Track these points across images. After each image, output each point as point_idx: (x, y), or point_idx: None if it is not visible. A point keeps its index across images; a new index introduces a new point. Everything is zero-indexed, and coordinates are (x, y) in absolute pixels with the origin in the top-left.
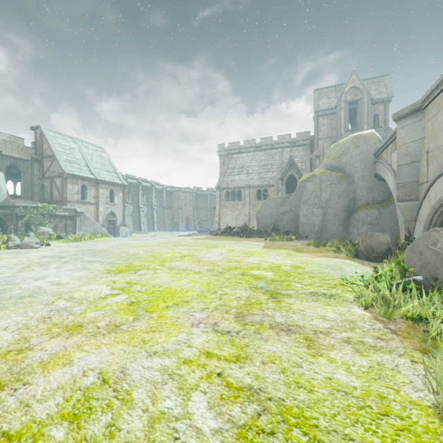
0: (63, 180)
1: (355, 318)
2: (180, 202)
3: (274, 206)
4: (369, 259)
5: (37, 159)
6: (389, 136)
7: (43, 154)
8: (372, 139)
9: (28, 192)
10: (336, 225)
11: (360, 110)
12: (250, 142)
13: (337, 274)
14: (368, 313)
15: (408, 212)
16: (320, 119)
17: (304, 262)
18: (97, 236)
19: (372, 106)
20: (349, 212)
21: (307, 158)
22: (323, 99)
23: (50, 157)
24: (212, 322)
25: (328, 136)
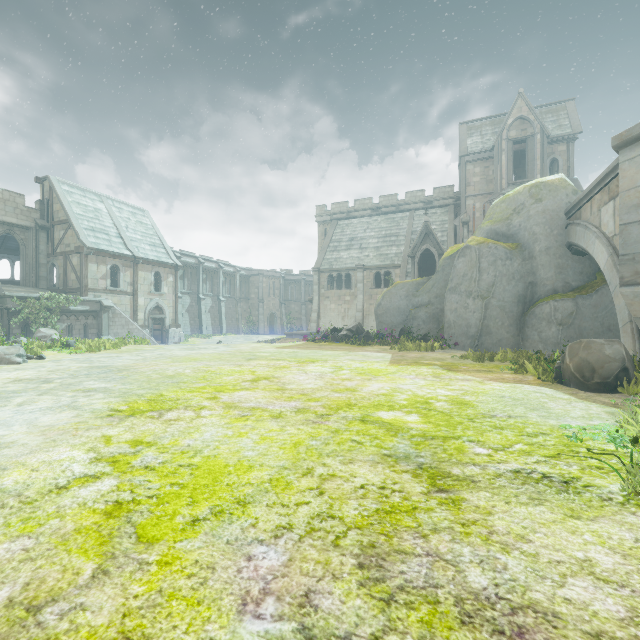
0: (82, 257)
1: None
2: (260, 291)
3: (403, 296)
4: (585, 386)
5: (44, 226)
6: (597, 179)
7: (53, 219)
8: (561, 188)
9: (30, 276)
10: (505, 325)
11: (530, 152)
12: (365, 202)
13: (544, 420)
14: None
15: None
16: (470, 167)
17: (469, 392)
18: (127, 343)
19: (548, 146)
20: (526, 304)
21: (450, 226)
22: (474, 137)
23: (63, 223)
24: (299, 592)
25: (481, 191)
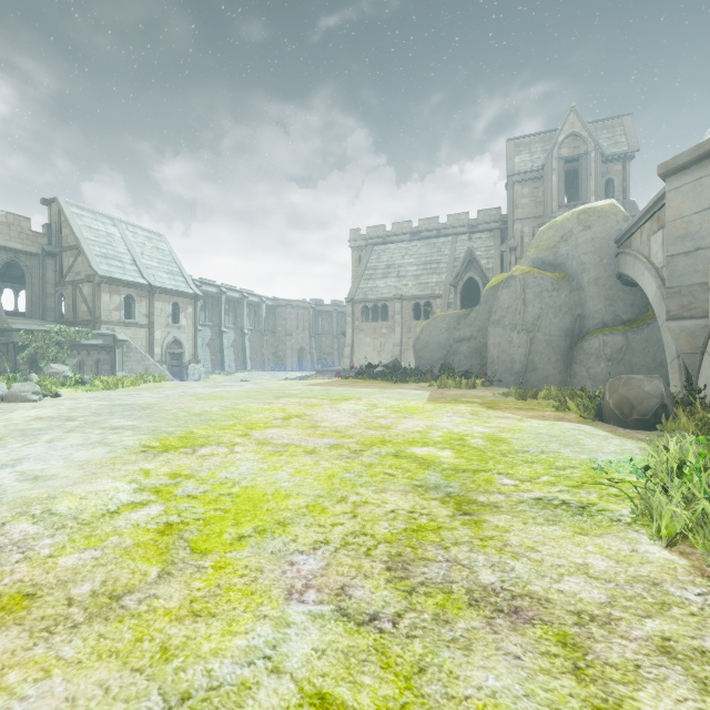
0: (94, 287)
1: (656, 573)
2: (288, 324)
3: (444, 330)
4: (625, 423)
5: (51, 252)
6: (646, 206)
7: (62, 245)
8: (611, 215)
9: (36, 307)
10: (551, 361)
11: (583, 172)
12: (403, 225)
13: (575, 455)
14: (678, 556)
15: (687, 338)
16: (518, 187)
17: (506, 430)
18: (146, 380)
19: (603, 165)
20: (573, 339)
21: (496, 252)
22: (522, 154)
23: (73, 249)
24: (336, 586)
25: (530, 214)
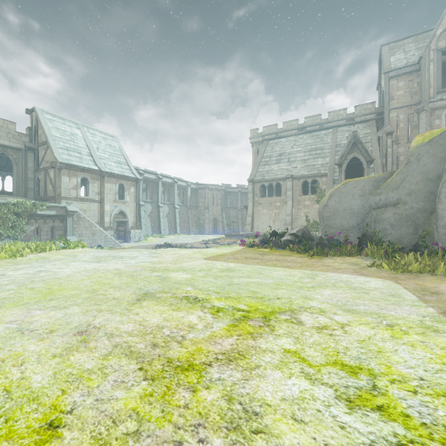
0: (56, 171)
1: None
2: (206, 201)
3: (357, 195)
4: None
5: (30, 147)
6: None
7: (38, 142)
8: None
9: (21, 188)
10: None
11: None
12: (292, 123)
13: None
14: None
15: None
16: (393, 82)
17: None
18: (47, 248)
19: None
20: None
21: (373, 137)
22: (397, 54)
23: (44, 144)
24: None
25: (405, 103)
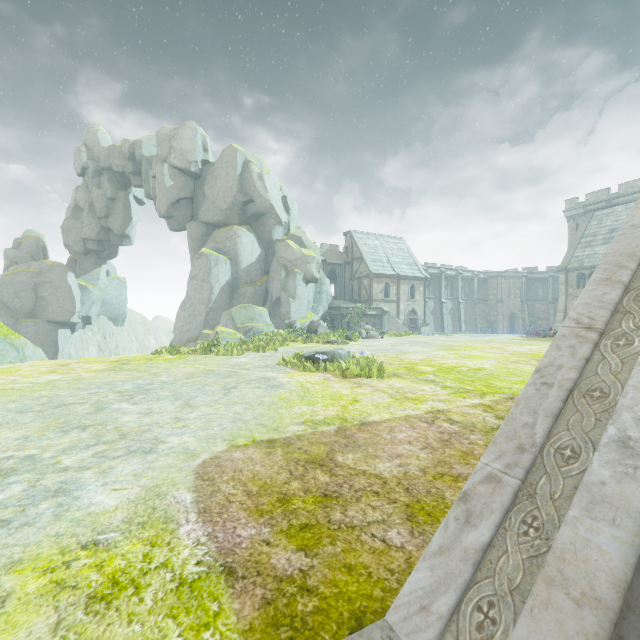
0: (370, 280)
1: None
2: (499, 292)
3: None
4: None
5: (348, 262)
6: None
7: (352, 257)
8: None
9: (341, 294)
10: None
11: None
12: (634, 184)
13: None
14: None
15: None
16: None
17: None
18: (409, 333)
19: None
20: None
21: None
22: None
23: (358, 259)
24: (498, 361)
25: None
